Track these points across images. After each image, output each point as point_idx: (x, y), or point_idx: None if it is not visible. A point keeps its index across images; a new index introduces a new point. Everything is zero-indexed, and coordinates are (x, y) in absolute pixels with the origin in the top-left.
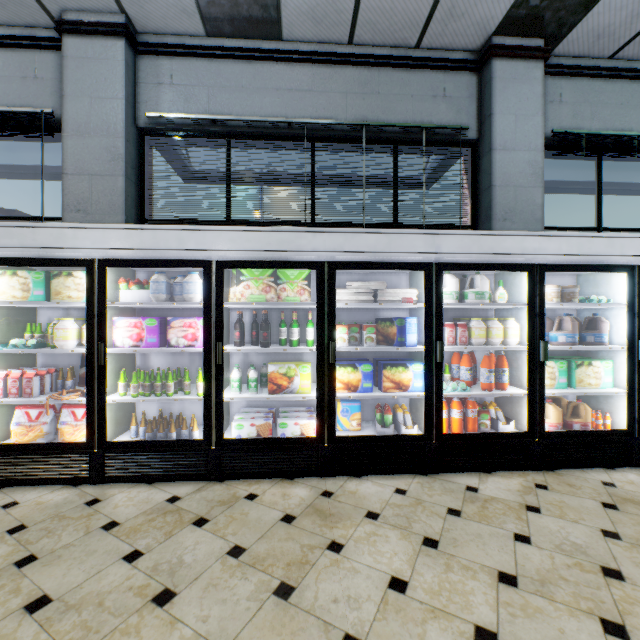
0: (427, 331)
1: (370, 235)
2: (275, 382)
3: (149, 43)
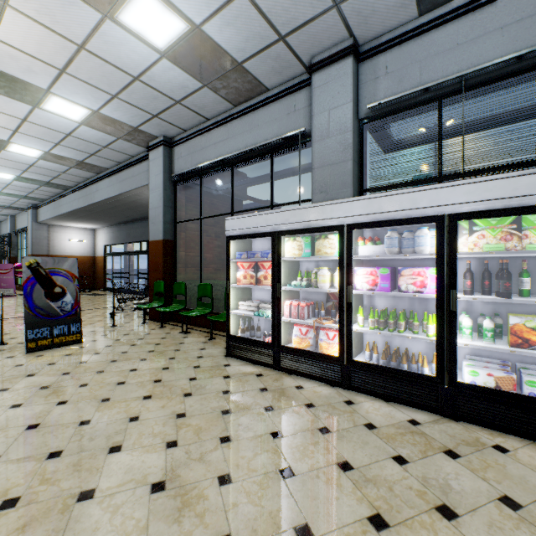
0: None
1: None
2: (519, 335)
3: (368, 50)
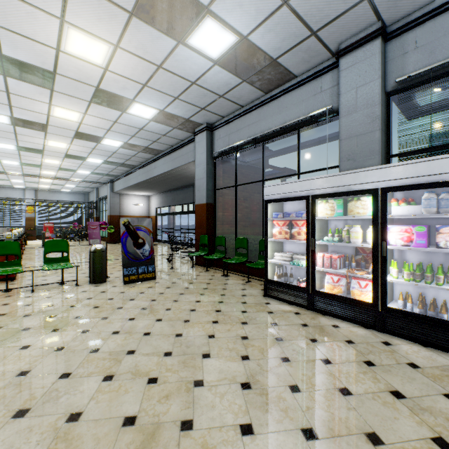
0: None
1: None
2: None
3: (396, 29)
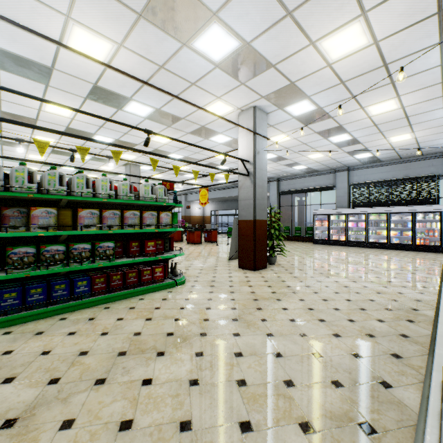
0: (412, 224)
1: (398, 207)
2: (378, 233)
3: (351, 169)
